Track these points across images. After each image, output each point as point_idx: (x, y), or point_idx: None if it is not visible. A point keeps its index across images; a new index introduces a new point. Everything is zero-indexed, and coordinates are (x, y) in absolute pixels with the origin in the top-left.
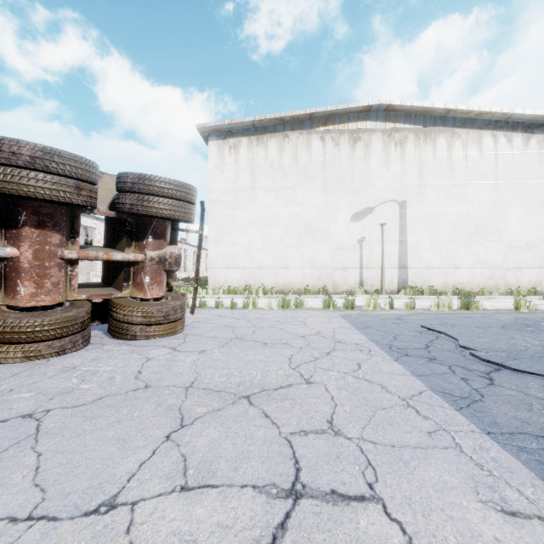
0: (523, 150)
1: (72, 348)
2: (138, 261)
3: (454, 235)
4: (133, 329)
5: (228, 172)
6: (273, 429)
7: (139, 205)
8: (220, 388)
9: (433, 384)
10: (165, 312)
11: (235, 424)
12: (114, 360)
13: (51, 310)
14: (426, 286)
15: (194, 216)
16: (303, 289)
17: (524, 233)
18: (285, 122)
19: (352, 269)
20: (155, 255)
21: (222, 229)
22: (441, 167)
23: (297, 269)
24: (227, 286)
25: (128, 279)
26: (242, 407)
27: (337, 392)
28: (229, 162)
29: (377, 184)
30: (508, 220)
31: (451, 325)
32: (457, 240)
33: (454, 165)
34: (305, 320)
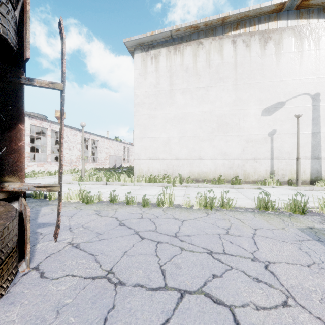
0: None
1: None
2: None
3: None
4: None
5: (150, 78)
6: None
7: None
8: None
9: None
10: None
11: None
12: None
13: None
14: None
15: (27, 38)
16: (216, 178)
17: None
18: (199, 31)
19: (262, 159)
20: None
21: (145, 126)
22: None
23: (209, 160)
24: (149, 175)
25: None
26: None
27: None
28: (150, 70)
29: (289, 79)
30: None
31: None
32: None
33: None
34: (258, 249)
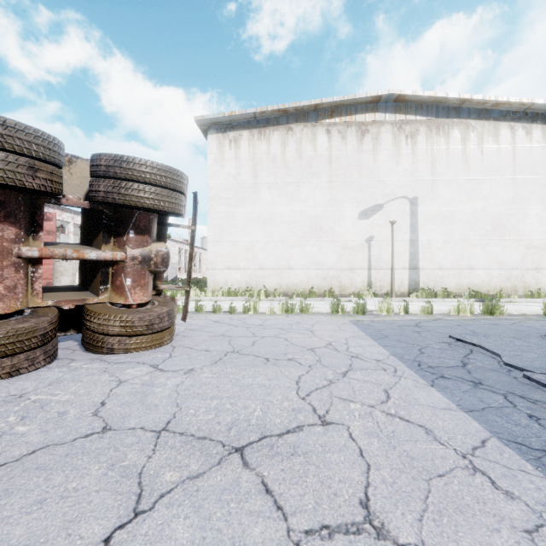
0: (543, 142)
1: (30, 367)
2: (118, 260)
3: (469, 233)
4: (110, 341)
5: (228, 167)
6: (277, 522)
7: (115, 192)
8: (204, 433)
9: (496, 427)
10: (148, 320)
11: (219, 510)
12: (76, 385)
13: (3, 320)
14: (438, 287)
15: (184, 208)
16: (308, 291)
17: (543, 231)
18: (288, 114)
19: (360, 269)
20: (137, 253)
21: (222, 227)
22: (455, 161)
23: (301, 269)
24: (227, 288)
25: (106, 281)
26: (232, 471)
27: (365, 441)
28: (229, 157)
29: (387, 180)
30: (527, 218)
31: (484, 335)
32: (472, 239)
33: (469, 159)
34: (312, 327)
